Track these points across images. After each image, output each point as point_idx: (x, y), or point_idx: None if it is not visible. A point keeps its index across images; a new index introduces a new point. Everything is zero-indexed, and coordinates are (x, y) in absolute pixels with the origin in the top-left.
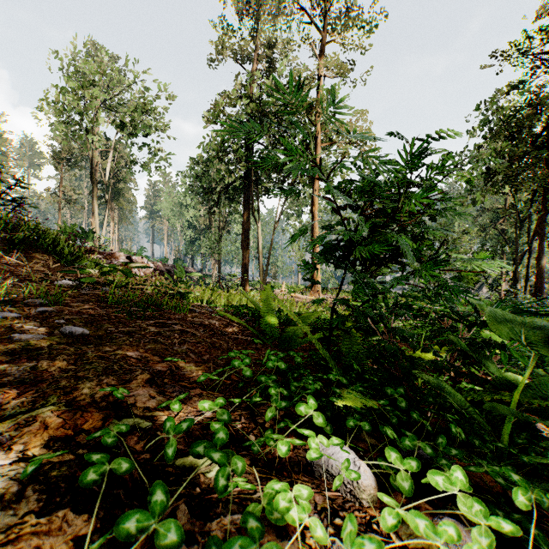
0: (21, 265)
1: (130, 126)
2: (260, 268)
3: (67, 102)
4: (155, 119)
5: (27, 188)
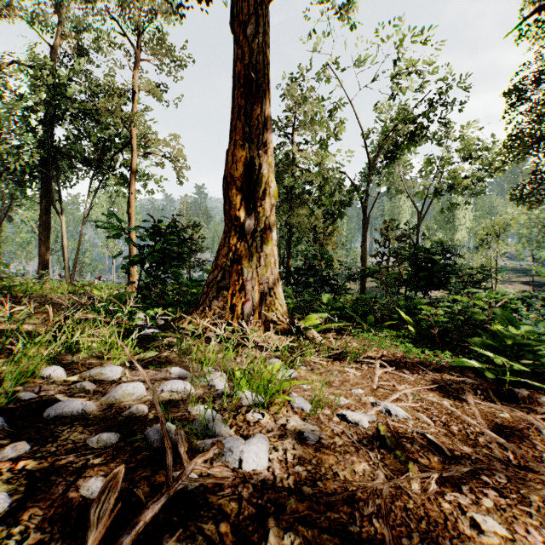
0: None
1: None
2: (66, 265)
3: None
4: None
5: None
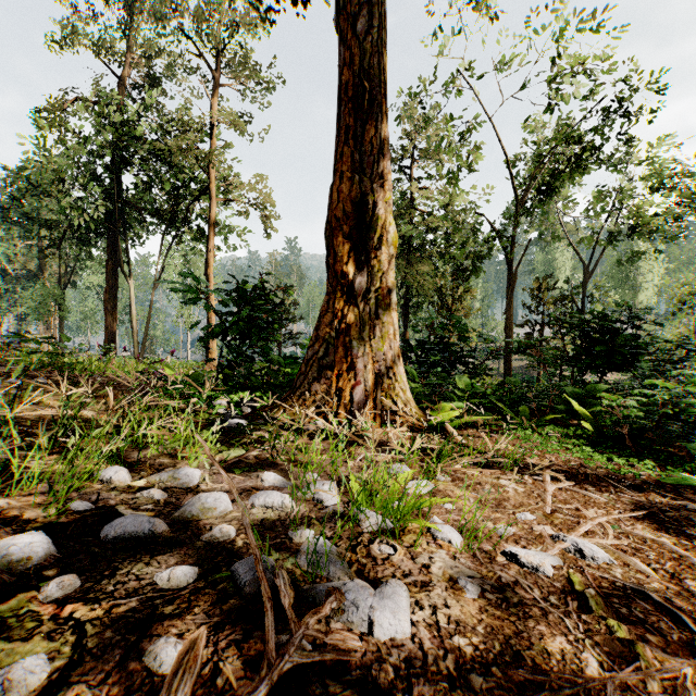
0: None
1: None
2: (135, 339)
3: None
4: None
5: None
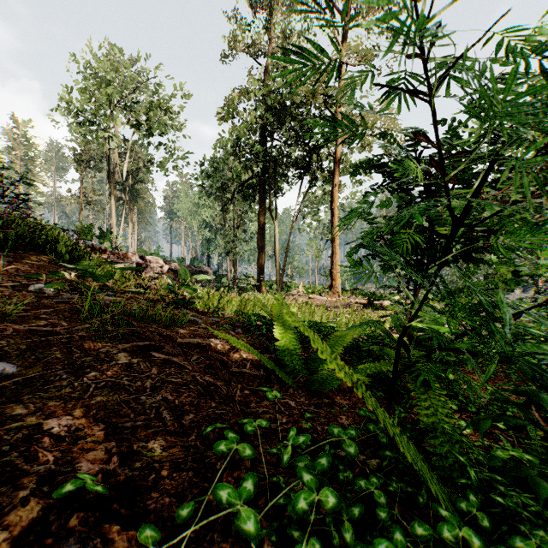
0: (5, 266)
1: (146, 125)
2: (276, 268)
3: (84, 102)
4: (171, 118)
5: (32, 184)
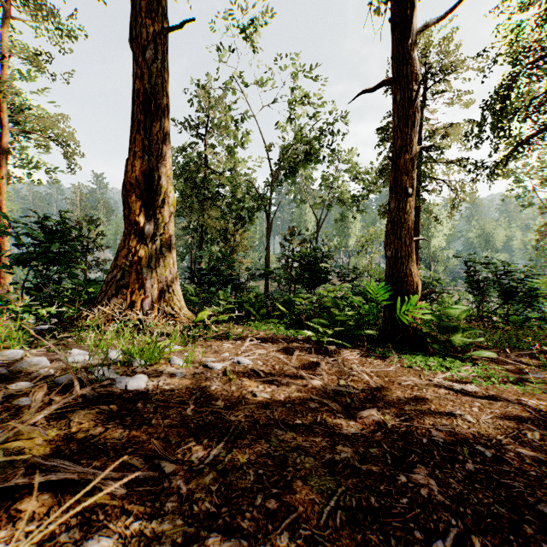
0: None
1: None
2: None
3: None
4: None
5: None
